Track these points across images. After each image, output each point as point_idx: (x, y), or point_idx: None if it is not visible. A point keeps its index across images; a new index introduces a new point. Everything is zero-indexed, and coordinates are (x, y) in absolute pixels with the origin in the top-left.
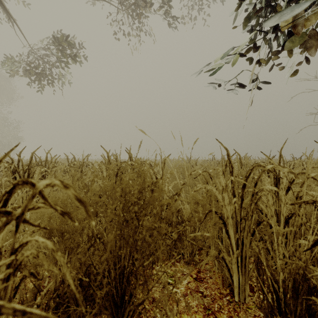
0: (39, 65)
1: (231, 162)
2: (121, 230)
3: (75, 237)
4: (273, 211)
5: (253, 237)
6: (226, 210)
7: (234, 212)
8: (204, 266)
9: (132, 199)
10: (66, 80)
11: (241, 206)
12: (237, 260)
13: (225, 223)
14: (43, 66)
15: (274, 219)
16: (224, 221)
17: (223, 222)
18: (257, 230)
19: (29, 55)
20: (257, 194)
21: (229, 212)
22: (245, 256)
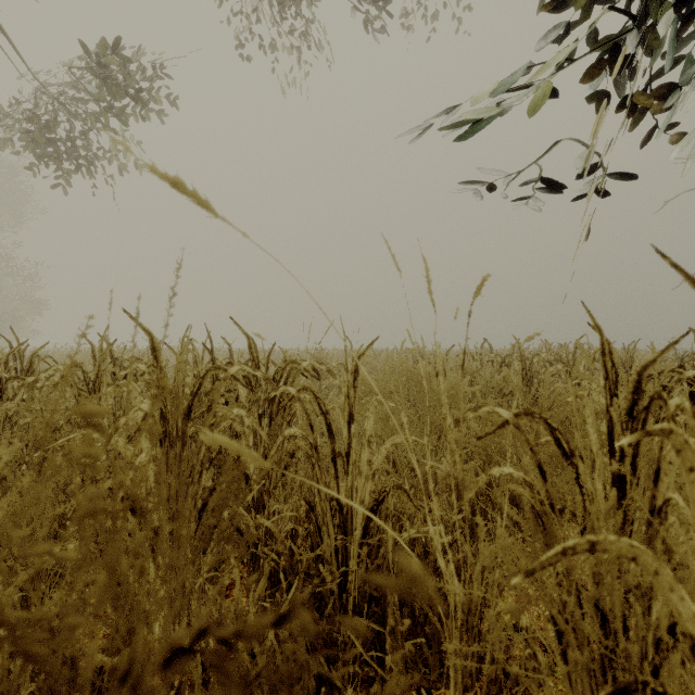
0: (59, 124)
1: None
2: None
3: None
4: None
5: None
6: None
7: None
8: None
9: None
10: (128, 161)
11: None
12: None
13: None
14: (72, 128)
15: None
16: None
17: None
18: None
19: (36, 101)
20: None
21: None
22: None
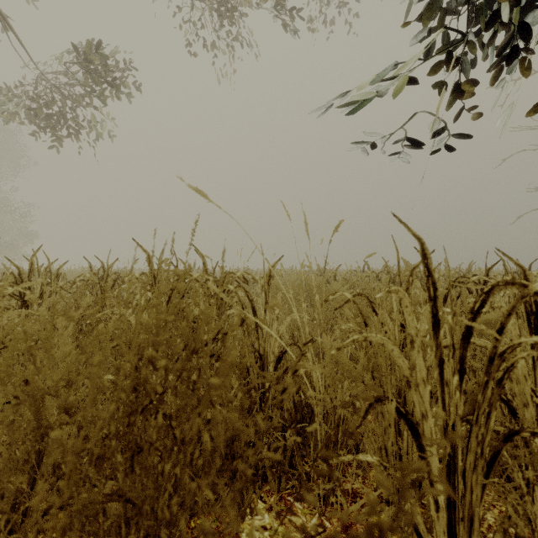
0: (54, 102)
1: (433, 273)
2: (132, 468)
3: (5, 484)
4: (528, 393)
5: (491, 470)
6: (418, 398)
7: (439, 404)
8: (358, 512)
9: (153, 385)
10: (104, 129)
11: (459, 388)
12: (448, 527)
13: (417, 431)
14: (63, 105)
15: (530, 412)
16: (414, 426)
17: (411, 427)
18: (500, 451)
19: (36, 85)
20: (503, 358)
21: (426, 402)
22: (470, 517)
